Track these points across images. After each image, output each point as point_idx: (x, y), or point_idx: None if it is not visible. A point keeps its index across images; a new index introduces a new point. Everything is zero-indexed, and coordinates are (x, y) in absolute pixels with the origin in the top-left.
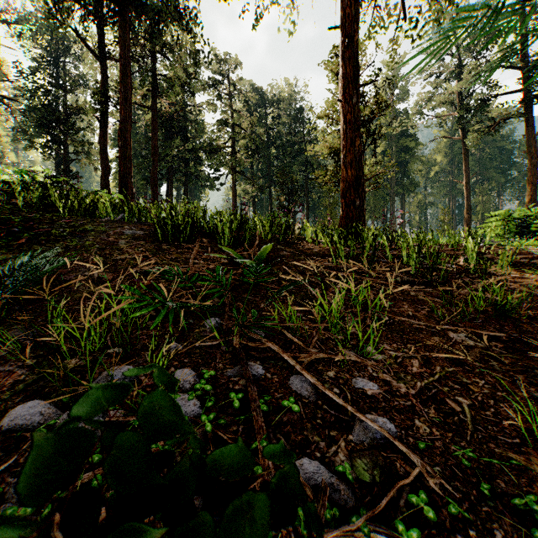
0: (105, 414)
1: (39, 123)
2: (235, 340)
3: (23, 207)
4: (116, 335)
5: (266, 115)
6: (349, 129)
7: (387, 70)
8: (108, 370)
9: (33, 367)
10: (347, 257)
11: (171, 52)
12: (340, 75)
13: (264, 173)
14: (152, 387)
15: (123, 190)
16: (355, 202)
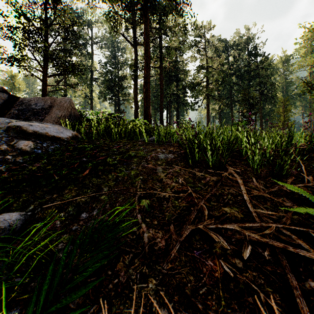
0: None
1: (108, 87)
2: None
3: (96, 134)
4: None
5: (228, 57)
6: None
7: None
8: None
9: None
10: None
11: (170, 30)
12: None
13: (226, 96)
14: None
15: (145, 117)
16: None
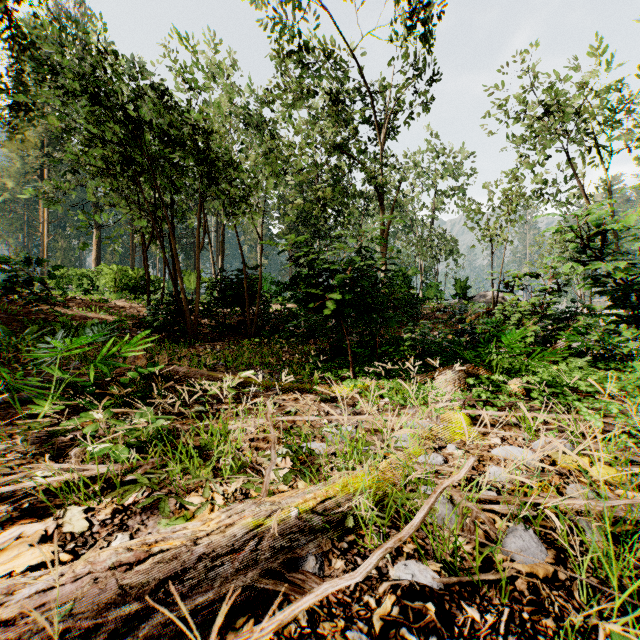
0: None
1: None
2: None
3: None
4: None
5: None
6: None
7: None
8: None
9: None
10: None
11: None
12: None
13: None
14: None
15: None
16: None
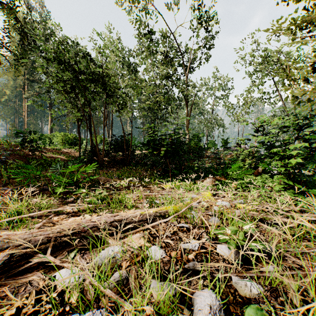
0: None
1: None
2: None
3: None
4: None
5: None
6: None
7: None
8: None
9: None
10: None
11: None
12: None
13: None
14: None
15: None
16: None
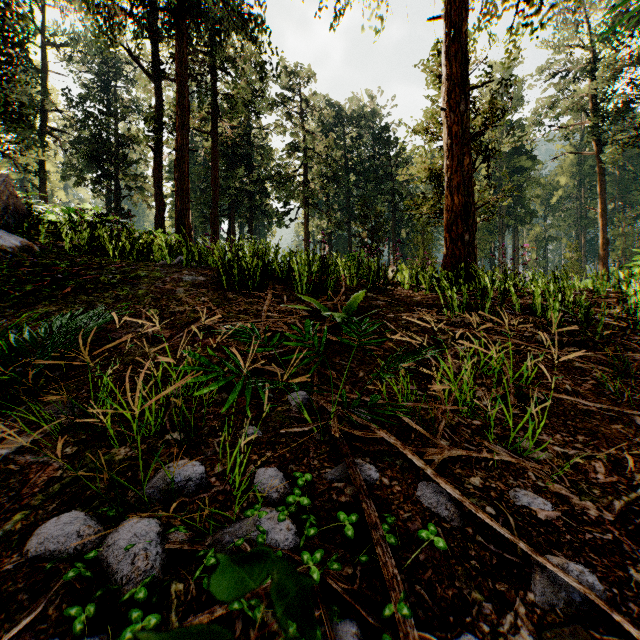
0: (164, 539)
1: (89, 156)
2: (333, 425)
3: (70, 250)
4: (176, 414)
5: (344, 136)
6: (455, 145)
7: (502, 69)
8: (167, 467)
9: (72, 458)
10: (460, 308)
11: (233, 66)
12: (443, 77)
13: (341, 205)
14: (226, 495)
15: (179, 229)
16: (463, 236)
